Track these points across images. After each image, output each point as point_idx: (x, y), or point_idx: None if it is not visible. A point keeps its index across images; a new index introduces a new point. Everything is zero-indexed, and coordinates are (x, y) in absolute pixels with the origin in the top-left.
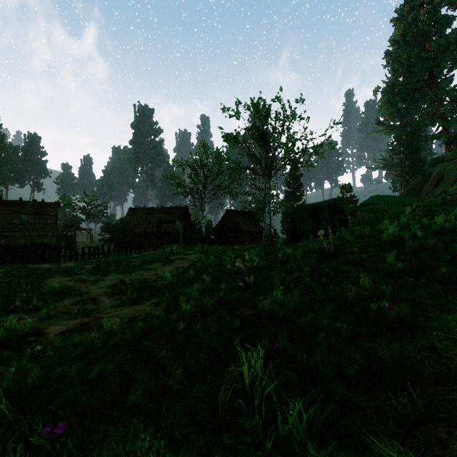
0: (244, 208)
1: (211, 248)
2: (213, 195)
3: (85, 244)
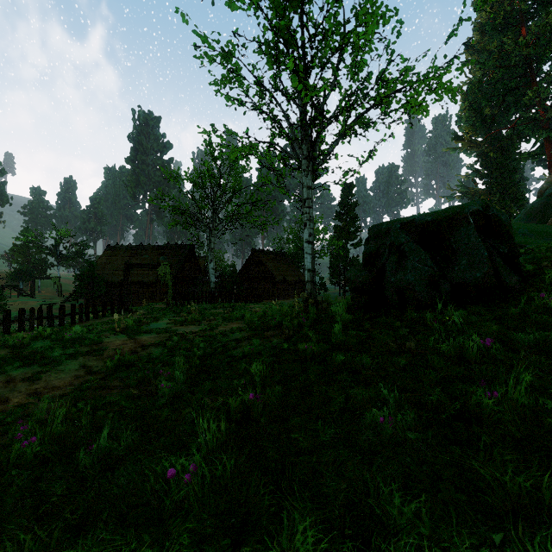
0: (278, 247)
1: (215, 309)
2: (226, 224)
3: (43, 300)
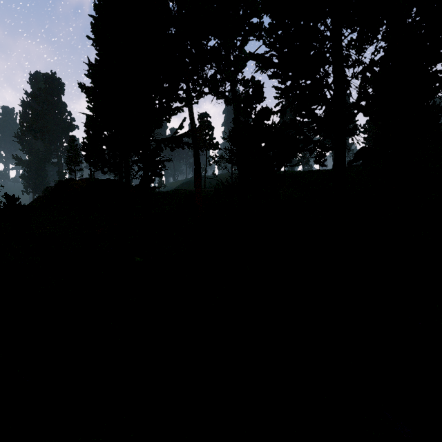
0: None
1: None
2: None
3: None
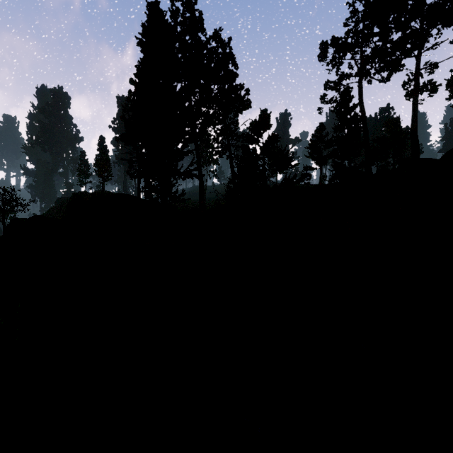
0: None
1: None
2: None
3: None
